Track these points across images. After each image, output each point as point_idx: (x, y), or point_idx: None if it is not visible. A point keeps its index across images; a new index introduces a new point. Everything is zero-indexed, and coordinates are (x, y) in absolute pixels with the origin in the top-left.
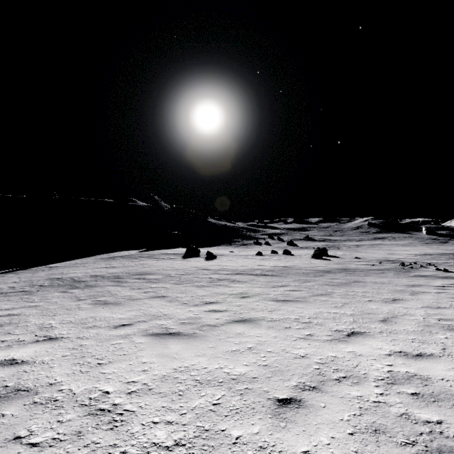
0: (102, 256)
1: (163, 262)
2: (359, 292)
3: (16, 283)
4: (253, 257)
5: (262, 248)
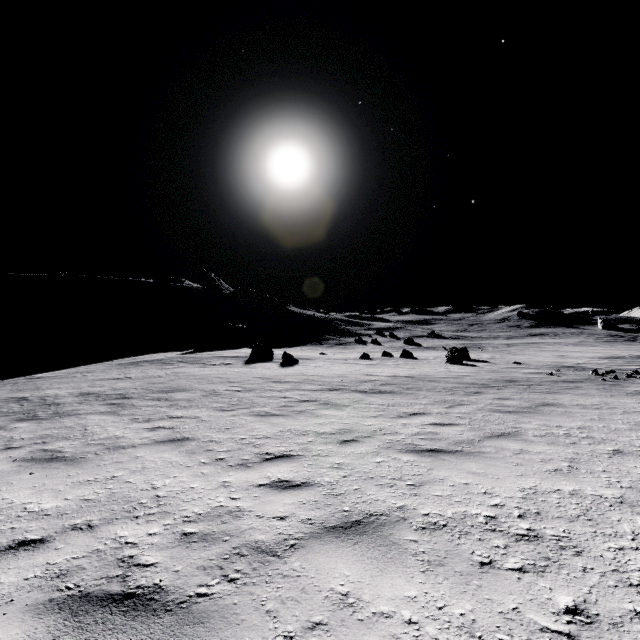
0: (122, 361)
1: (212, 370)
2: (573, 429)
3: None
4: (356, 361)
5: (368, 349)
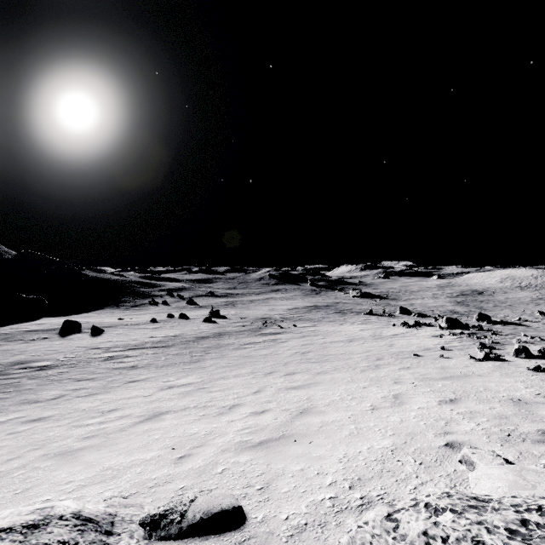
0: None
1: (37, 345)
2: (210, 353)
3: None
4: (146, 326)
5: (159, 310)
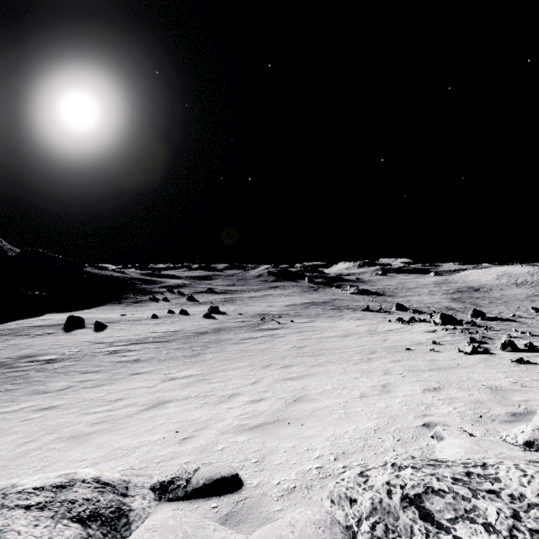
0: None
1: (43, 340)
2: (210, 348)
3: None
4: (148, 321)
5: (160, 306)
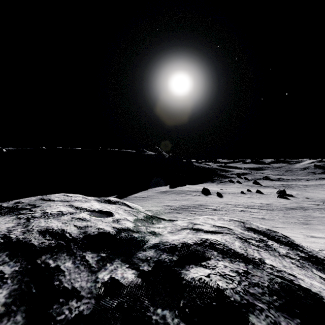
0: (154, 190)
1: (199, 198)
2: (311, 220)
3: (156, 207)
4: (241, 195)
5: (237, 186)
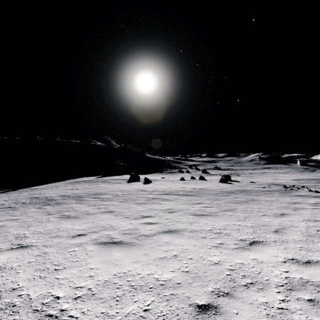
0: (70, 181)
1: (113, 185)
2: (255, 208)
3: (6, 201)
4: (178, 181)
5: (184, 175)
